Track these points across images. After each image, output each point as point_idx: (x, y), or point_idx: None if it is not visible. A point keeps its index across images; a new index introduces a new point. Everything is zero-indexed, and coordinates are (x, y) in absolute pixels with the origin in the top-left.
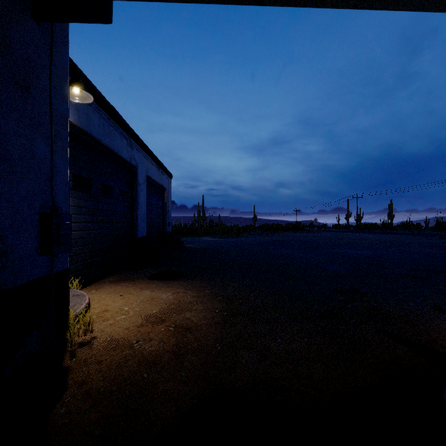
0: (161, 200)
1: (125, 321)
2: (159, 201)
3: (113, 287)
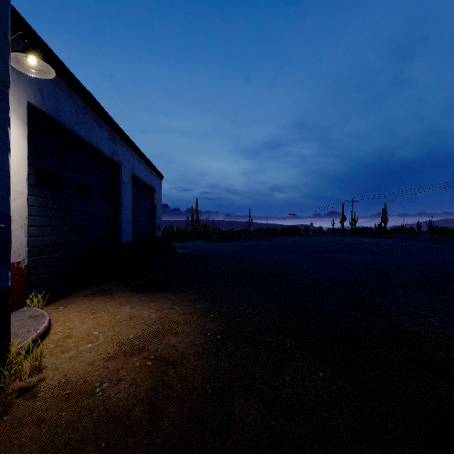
0: (150, 202)
1: (90, 352)
2: (147, 203)
3: (86, 302)
